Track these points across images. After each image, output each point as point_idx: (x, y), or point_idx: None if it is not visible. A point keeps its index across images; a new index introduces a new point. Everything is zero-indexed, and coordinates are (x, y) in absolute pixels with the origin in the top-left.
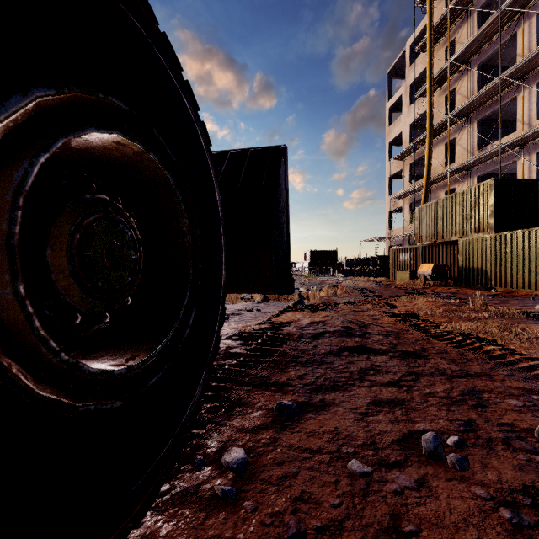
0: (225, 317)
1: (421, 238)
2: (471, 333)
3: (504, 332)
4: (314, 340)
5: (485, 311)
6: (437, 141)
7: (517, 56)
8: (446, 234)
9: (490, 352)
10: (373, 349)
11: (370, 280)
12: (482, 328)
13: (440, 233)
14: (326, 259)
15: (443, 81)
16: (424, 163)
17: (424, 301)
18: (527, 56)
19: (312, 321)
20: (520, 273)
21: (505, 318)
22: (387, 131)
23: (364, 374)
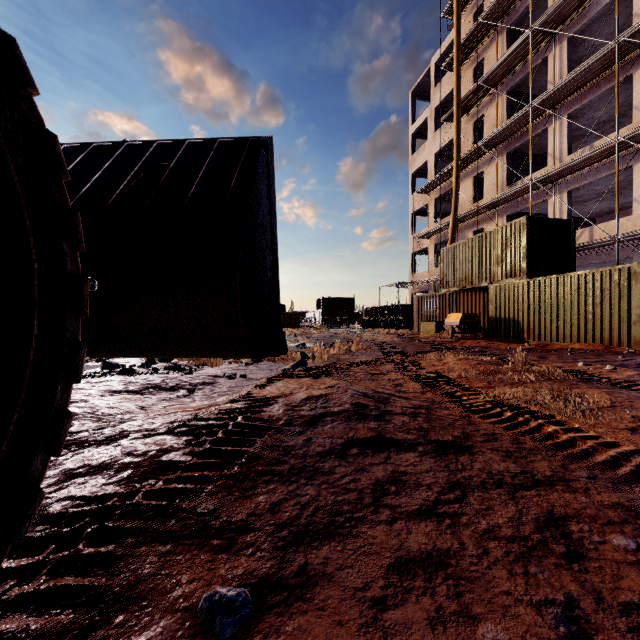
0: (189, 388)
1: (448, 284)
2: (520, 404)
3: (557, 401)
4: (308, 429)
5: (528, 371)
6: (465, 173)
7: (548, 83)
8: (476, 279)
9: (553, 436)
10: (395, 442)
11: (392, 332)
12: (531, 395)
13: (468, 278)
14: (341, 308)
15: (471, 105)
16: (450, 199)
17: (456, 358)
18: (558, 83)
19: (310, 395)
20: (554, 324)
21: (553, 381)
22: (411, 160)
23: (381, 493)
